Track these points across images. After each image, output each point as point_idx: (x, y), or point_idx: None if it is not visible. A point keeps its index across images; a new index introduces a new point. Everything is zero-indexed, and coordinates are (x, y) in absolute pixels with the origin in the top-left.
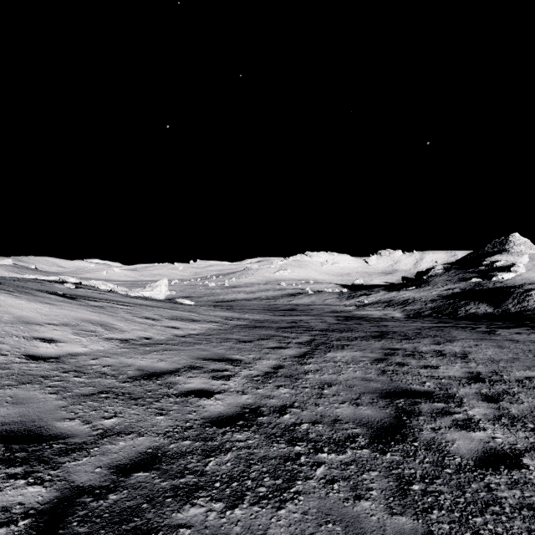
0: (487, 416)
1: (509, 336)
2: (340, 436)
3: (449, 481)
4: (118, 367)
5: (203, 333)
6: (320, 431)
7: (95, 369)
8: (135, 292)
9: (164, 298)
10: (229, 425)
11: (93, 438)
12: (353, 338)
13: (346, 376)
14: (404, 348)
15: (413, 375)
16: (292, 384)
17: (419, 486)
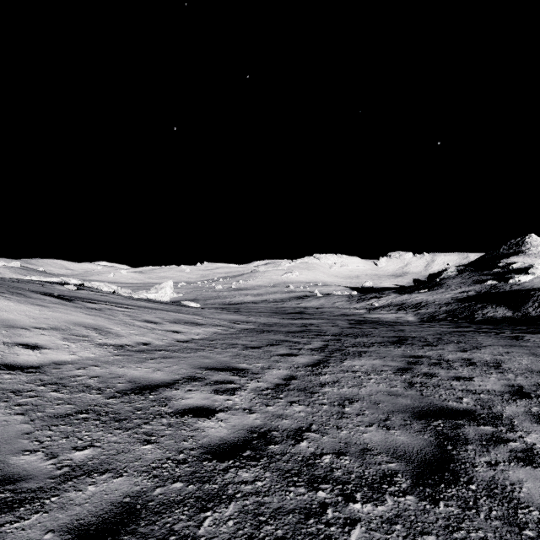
0: None
1: None
2: (374, 475)
3: None
4: (106, 378)
5: (207, 338)
6: (347, 467)
7: (80, 380)
8: (139, 295)
9: (169, 300)
10: (233, 456)
11: (53, 481)
12: (369, 343)
13: (369, 390)
14: (427, 355)
15: (445, 389)
16: (307, 400)
17: None
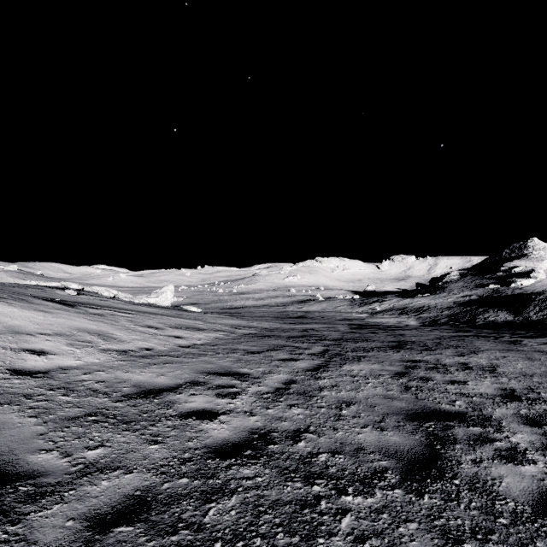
0: (534, 444)
1: (537, 347)
2: (366, 471)
3: (507, 538)
4: (112, 383)
5: (209, 343)
6: (341, 464)
7: (87, 385)
8: (140, 299)
9: (170, 304)
10: (234, 455)
11: (70, 476)
12: (369, 348)
13: (366, 393)
14: (425, 360)
15: (440, 392)
16: (306, 403)
17: (471, 546)
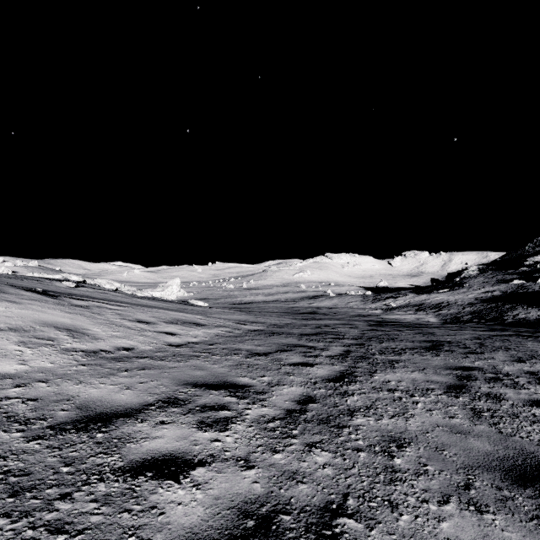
0: None
1: None
2: None
3: None
4: (47, 402)
5: (206, 342)
6: None
7: (5, 406)
8: (143, 292)
9: (175, 298)
10: None
11: None
12: (399, 350)
13: (420, 422)
14: (478, 367)
15: (530, 422)
16: (333, 441)
17: None
